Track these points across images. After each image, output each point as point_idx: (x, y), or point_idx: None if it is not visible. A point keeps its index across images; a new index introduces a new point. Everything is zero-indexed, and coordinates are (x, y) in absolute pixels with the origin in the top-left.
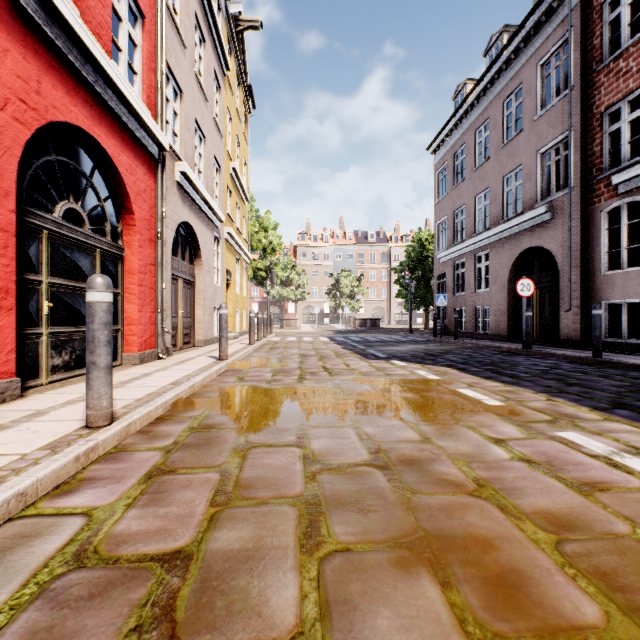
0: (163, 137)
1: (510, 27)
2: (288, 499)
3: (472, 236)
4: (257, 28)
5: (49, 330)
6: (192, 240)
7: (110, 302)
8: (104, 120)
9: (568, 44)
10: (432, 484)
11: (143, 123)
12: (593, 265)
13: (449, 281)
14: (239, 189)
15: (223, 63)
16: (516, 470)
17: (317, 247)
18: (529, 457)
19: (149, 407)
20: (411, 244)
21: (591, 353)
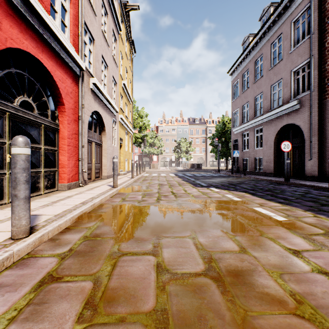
0: (82, 62)
1: (274, 3)
2: (142, 315)
3: (253, 119)
4: (136, 9)
5: (10, 171)
6: (100, 121)
7: (28, 154)
8: (45, 50)
9: (310, 8)
10: (258, 299)
11: (69, 53)
12: (325, 133)
13: (240, 143)
14: (127, 95)
15: (118, 27)
16: (321, 284)
17: (168, 126)
18: (325, 269)
19: (60, 221)
20: (218, 124)
21: (326, 184)
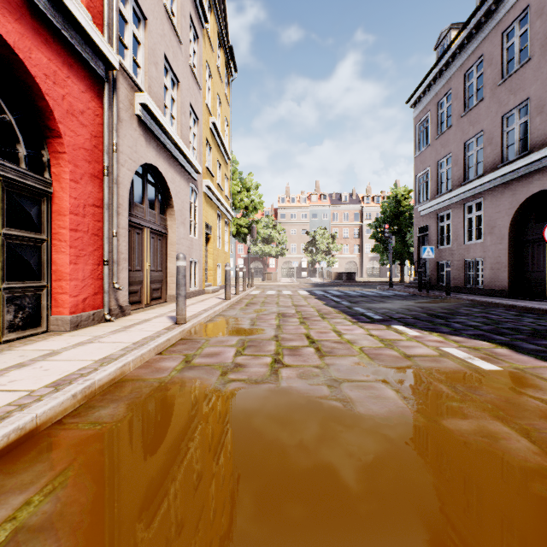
0: (108, 48)
1: None
2: None
3: (461, 185)
4: None
5: None
6: (163, 188)
7: None
8: None
9: None
10: None
11: (71, 17)
12: None
13: (432, 234)
14: (220, 146)
15: (201, 13)
16: None
17: (295, 208)
18: None
19: None
20: (386, 201)
21: None
